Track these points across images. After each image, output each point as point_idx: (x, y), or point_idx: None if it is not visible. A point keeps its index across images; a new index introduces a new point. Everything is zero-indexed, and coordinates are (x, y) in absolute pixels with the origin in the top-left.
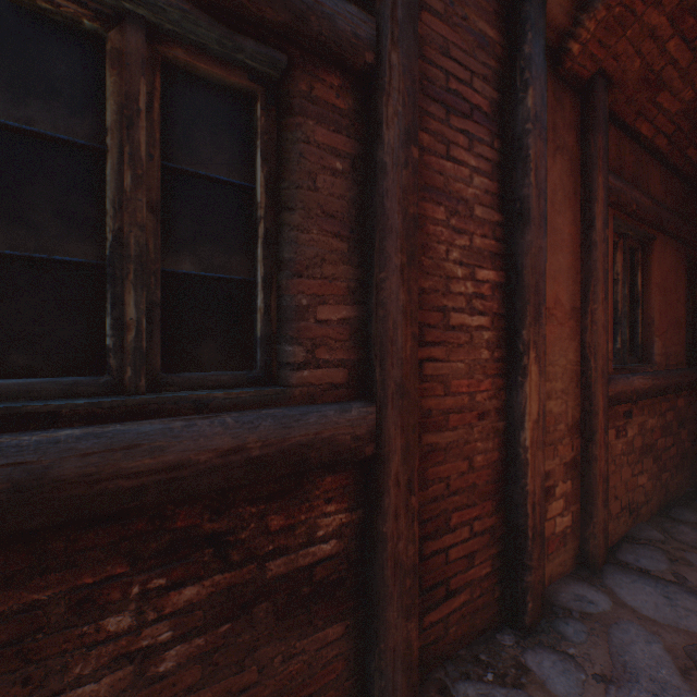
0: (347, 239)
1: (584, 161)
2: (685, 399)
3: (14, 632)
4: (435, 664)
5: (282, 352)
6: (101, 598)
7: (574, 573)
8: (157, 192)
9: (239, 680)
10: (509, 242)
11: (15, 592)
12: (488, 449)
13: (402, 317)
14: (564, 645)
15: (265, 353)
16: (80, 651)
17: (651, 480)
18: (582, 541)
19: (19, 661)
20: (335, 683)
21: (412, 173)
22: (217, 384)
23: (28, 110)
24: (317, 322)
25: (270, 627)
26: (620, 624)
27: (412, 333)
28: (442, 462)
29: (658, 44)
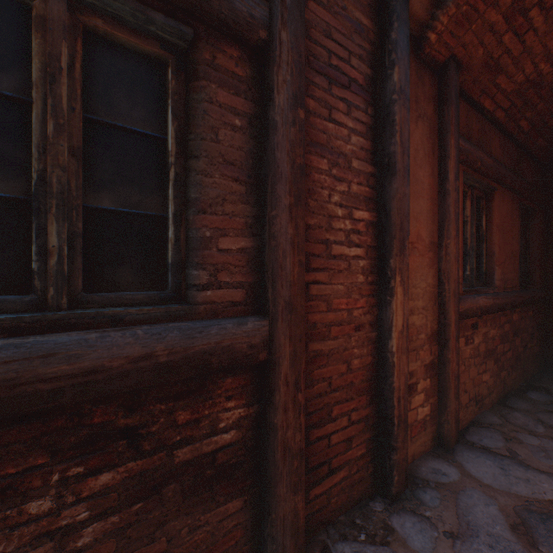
0: (245, 183)
1: (440, 127)
2: (519, 314)
3: None
4: (319, 529)
5: (189, 275)
6: (23, 486)
7: (432, 451)
8: (78, 139)
9: (150, 549)
10: (380, 189)
11: None
12: (363, 354)
13: (290, 247)
14: (422, 509)
15: (175, 276)
16: (3, 532)
17: (493, 377)
18: (438, 426)
19: None
20: (235, 548)
21: (299, 130)
22: (132, 302)
23: None
24: (219, 251)
25: (178, 505)
26: (466, 491)
27: (299, 261)
28: (325, 365)
29: (496, 36)
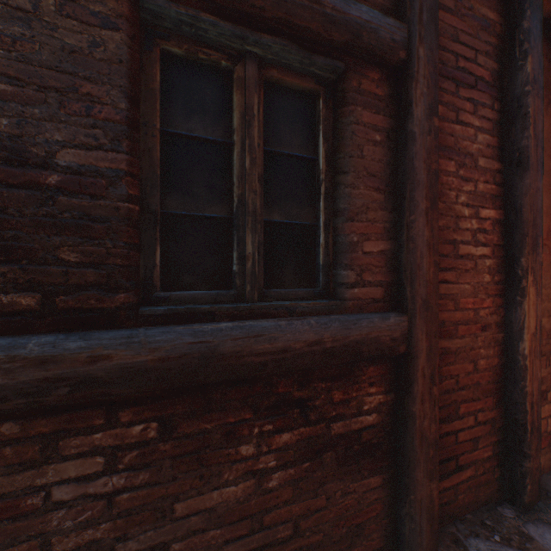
0: (383, 191)
1: None
2: None
3: (195, 445)
4: (446, 521)
5: (338, 275)
6: (238, 432)
7: None
8: (261, 168)
9: (314, 502)
10: (507, 185)
11: (196, 422)
12: (489, 355)
13: (426, 249)
14: None
15: (325, 276)
16: (227, 464)
17: None
18: None
19: (197, 464)
20: (375, 519)
21: (433, 138)
22: (295, 297)
23: (192, 123)
24: (363, 254)
25: (333, 470)
26: None
27: (433, 261)
28: (452, 363)
29: None
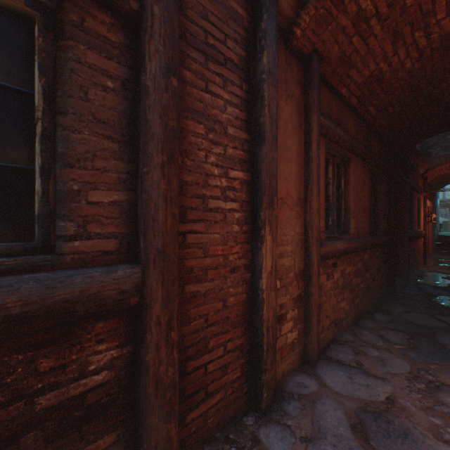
0: (119, 141)
1: (306, 106)
2: (369, 254)
3: None
4: (196, 447)
5: (57, 227)
6: None
7: (299, 367)
8: None
9: None
10: (253, 153)
11: None
12: (238, 292)
13: (163, 201)
14: (286, 418)
15: (43, 227)
16: None
17: (349, 304)
18: (305, 347)
19: None
20: None
21: (172, 96)
22: None
23: None
24: (89, 204)
25: None
26: (321, 399)
27: (172, 213)
28: (202, 304)
29: (347, 38)
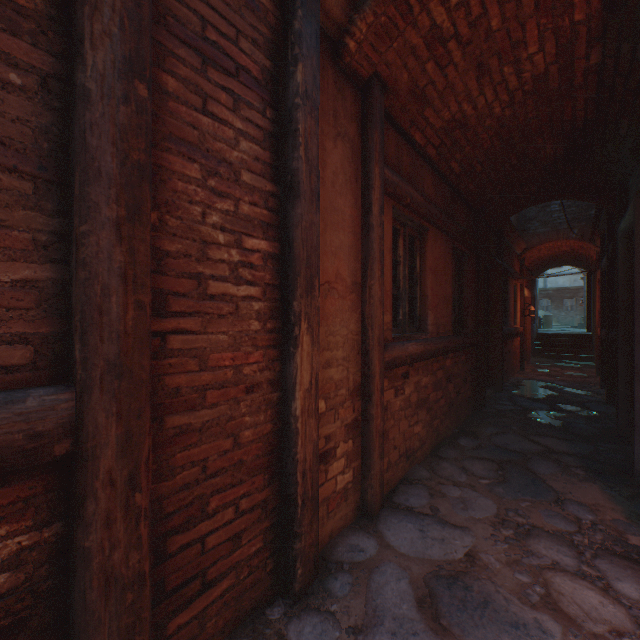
0: (34, 177)
1: (364, 152)
2: (452, 359)
3: None
4: None
5: None
6: None
7: (355, 523)
8: None
9: None
10: (283, 213)
11: None
12: (260, 422)
13: (120, 281)
14: (330, 602)
15: None
16: None
17: (426, 428)
18: (363, 492)
19: None
20: None
21: (137, 112)
22: None
23: None
24: None
25: None
26: (380, 567)
27: (137, 301)
28: (197, 444)
29: (420, 63)
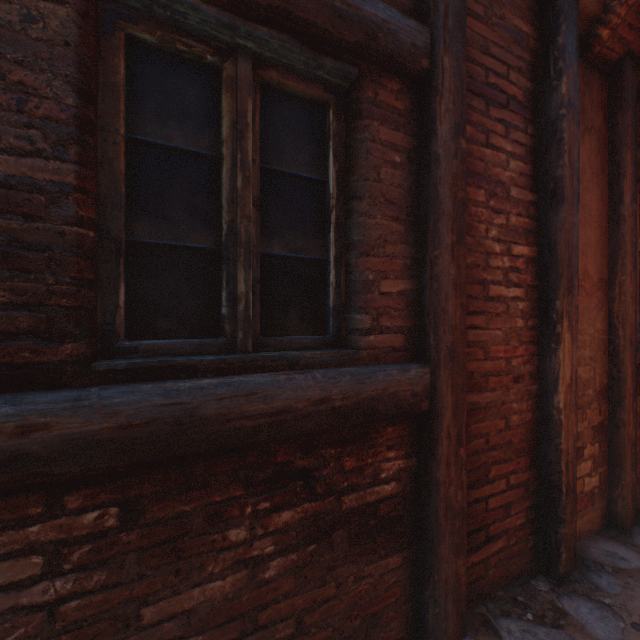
0: (404, 222)
1: (611, 140)
2: None
3: (170, 533)
4: (476, 601)
5: (351, 320)
6: (226, 513)
7: (602, 531)
8: (257, 189)
9: (321, 592)
10: (541, 219)
11: (170, 503)
12: (522, 410)
13: (452, 289)
14: (599, 595)
15: (336, 321)
16: (211, 554)
17: None
18: (609, 502)
19: (172, 556)
20: (395, 606)
21: (460, 162)
22: (300, 347)
23: (168, 130)
24: (380, 294)
25: (345, 551)
26: None
27: (460, 304)
28: (482, 419)
29: None
